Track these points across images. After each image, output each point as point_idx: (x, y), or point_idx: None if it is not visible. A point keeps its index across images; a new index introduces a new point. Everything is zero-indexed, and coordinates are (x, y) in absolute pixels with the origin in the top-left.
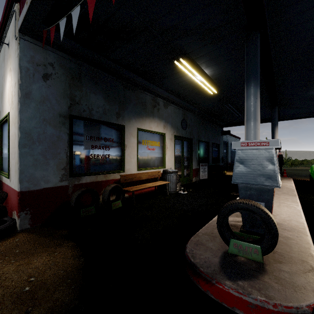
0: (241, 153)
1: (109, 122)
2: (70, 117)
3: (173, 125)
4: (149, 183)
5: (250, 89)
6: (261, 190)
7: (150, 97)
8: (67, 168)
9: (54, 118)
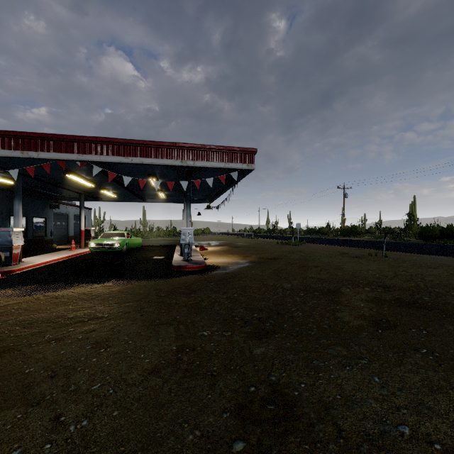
0: None
1: None
2: None
3: None
4: None
5: (16, 201)
6: (8, 247)
7: None
8: None
9: None
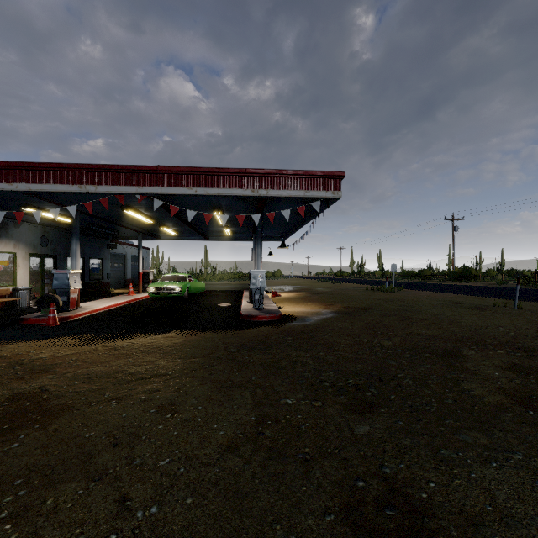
0: (56, 275)
1: None
2: None
3: (28, 243)
4: None
5: (73, 240)
6: (65, 291)
7: None
8: None
9: None
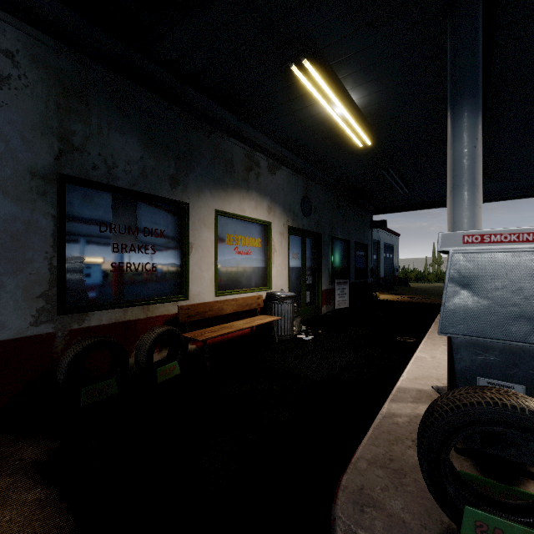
0: (464, 262)
1: (154, 196)
2: (60, 178)
3: (286, 207)
4: (239, 319)
5: (463, 117)
6: (516, 353)
7: (241, 151)
8: (53, 293)
9: (17, 179)
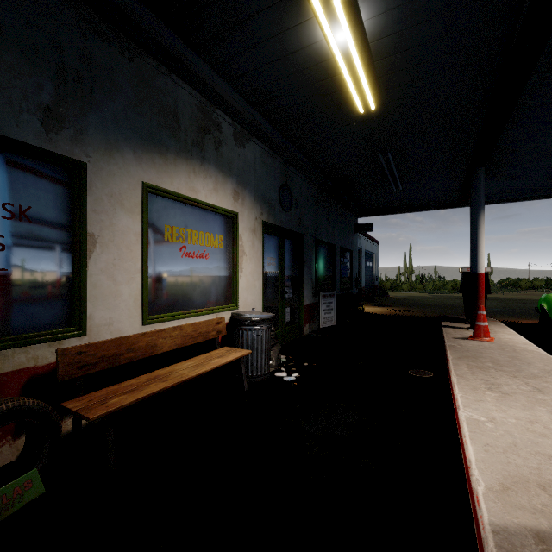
0: None
1: None
2: None
3: (259, 195)
4: (188, 357)
5: None
6: None
7: (192, 100)
8: None
9: None
